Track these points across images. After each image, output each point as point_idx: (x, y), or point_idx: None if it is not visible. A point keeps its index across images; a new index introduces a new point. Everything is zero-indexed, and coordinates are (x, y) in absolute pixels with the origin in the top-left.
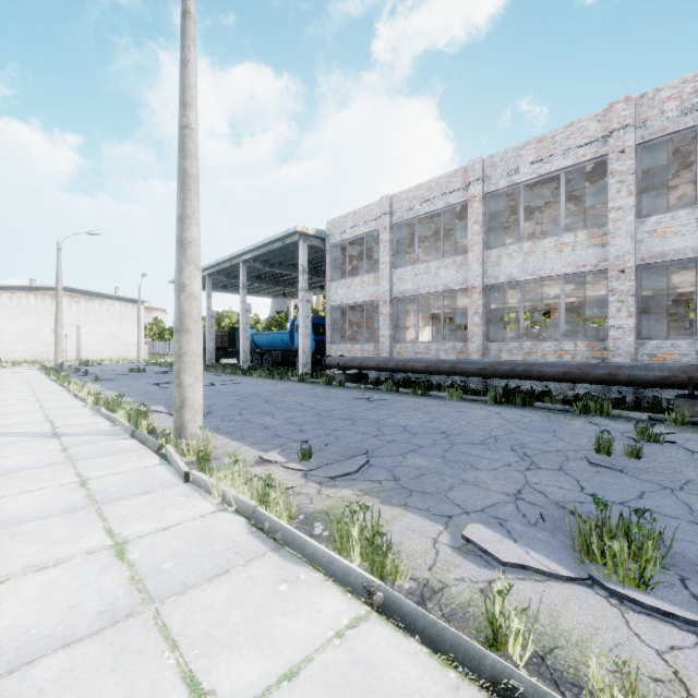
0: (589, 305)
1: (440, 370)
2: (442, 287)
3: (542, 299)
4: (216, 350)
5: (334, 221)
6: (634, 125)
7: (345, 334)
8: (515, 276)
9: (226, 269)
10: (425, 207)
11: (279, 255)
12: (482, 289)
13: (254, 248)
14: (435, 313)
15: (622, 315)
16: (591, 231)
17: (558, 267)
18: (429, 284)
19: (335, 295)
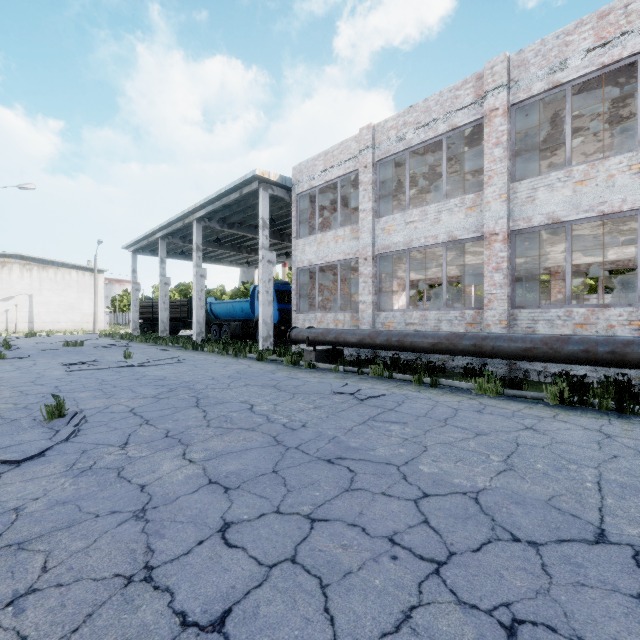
0: (599, 268)
1: (455, 348)
2: (444, 237)
3: (547, 260)
4: (175, 321)
5: (301, 166)
6: None
7: (313, 301)
8: (559, 215)
9: (180, 231)
10: (421, 135)
11: (238, 213)
12: (507, 236)
13: (207, 201)
14: (412, 280)
15: None
16: None
17: (636, 197)
18: (425, 234)
19: (302, 254)
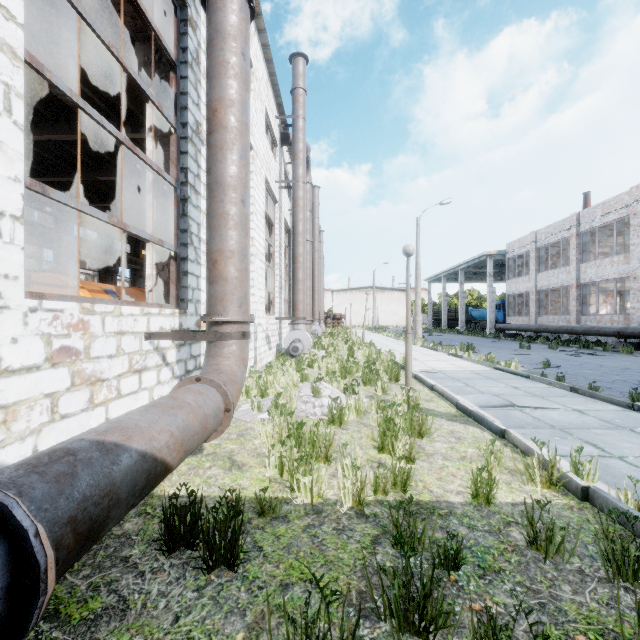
0: None
1: (540, 330)
2: (560, 284)
3: None
4: (451, 321)
5: (509, 244)
6: (639, 201)
7: (519, 310)
8: (592, 279)
9: (453, 272)
10: (552, 238)
11: (483, 263)
12: (576, 286)
13: (464, 263)
14: (622, 290)
15: (634, 301)
16: (625, 255)
17: (611, 274)
18: (554, 282)
19: (509, 288)
